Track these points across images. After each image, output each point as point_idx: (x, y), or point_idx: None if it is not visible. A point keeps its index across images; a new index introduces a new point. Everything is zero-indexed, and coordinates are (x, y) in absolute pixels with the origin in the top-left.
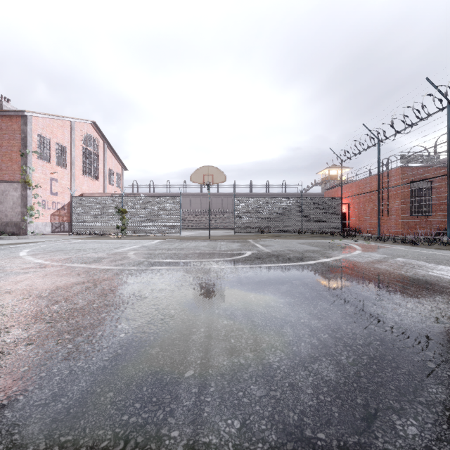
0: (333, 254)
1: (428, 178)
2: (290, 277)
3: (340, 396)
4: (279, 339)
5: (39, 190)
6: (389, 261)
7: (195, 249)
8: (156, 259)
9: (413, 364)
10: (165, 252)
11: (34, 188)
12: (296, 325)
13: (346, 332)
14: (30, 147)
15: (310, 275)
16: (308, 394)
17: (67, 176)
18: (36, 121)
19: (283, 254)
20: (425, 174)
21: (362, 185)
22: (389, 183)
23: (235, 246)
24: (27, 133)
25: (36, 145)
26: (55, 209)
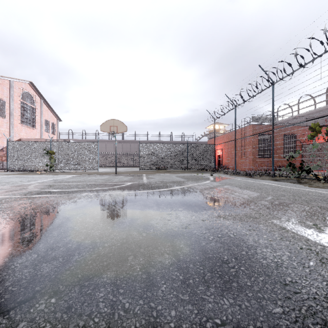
0: (186, 184)
1: (262, 132)
2: (130, 200)
3: (29, 285)
4: (50, 246)
5: None
6: (218, 187)
7: (91, 182)
8: (47, 189)
9: (120, 258)
10: (64, 184)
11: None
12: (80, 234)
13: (108, 238)
14: None
15: (147, 199)
16: (2, 287)
17: (6, 124)
18: None
19: (151, 184)
20: (267, 130)
21: (230, 137)
22: (245, 135)
23: (126, 179)
24: None
25: None
26: None
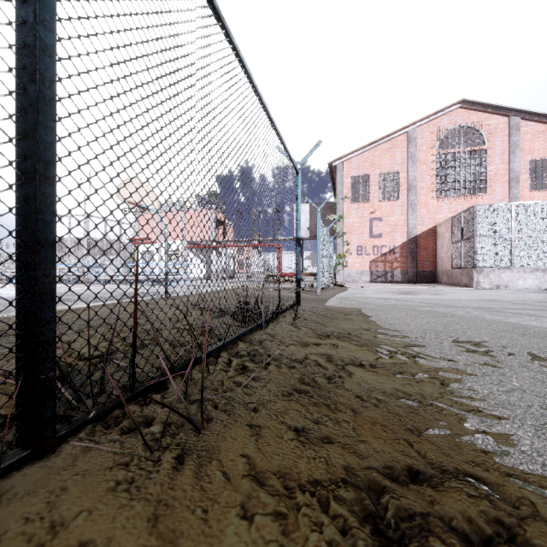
0: None
1: None
2: None
3: None
4: None
5: (353, 236)
6: None
7: None
8: None
9: None
10: None
11: (342, 236)
12: None
13: None
14: (340, 195)
15: None
16: None
17: (401, 208)
18: (350, 164)
19: None
20: None
21: None
22: None
23: None
24: (336, 182)
25: (350, 189)
26: (379, 255)
